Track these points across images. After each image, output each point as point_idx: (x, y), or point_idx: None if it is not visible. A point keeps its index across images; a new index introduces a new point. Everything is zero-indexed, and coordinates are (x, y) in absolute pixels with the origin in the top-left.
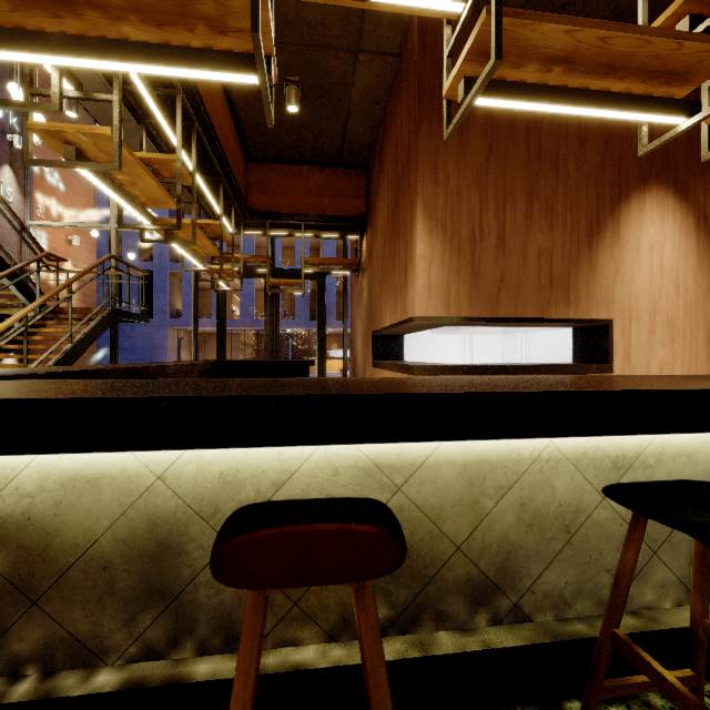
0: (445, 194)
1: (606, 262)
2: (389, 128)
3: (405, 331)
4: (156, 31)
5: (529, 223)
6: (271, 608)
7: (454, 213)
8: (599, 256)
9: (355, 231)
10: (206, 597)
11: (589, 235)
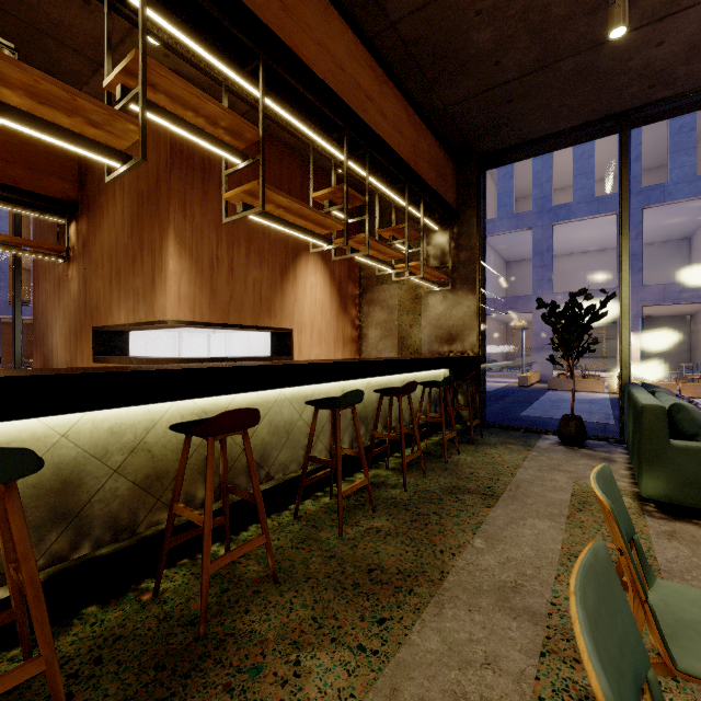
0: (192, 227)
1: (290, 293)
2: None
3: (140, 328)
4: (35, 103)
5: (249, 261)
6: (144, 506)
7: (198, 243)
8: (287, 289)
9: (58, 213)
10: (100, 510)
11: (282, 275)
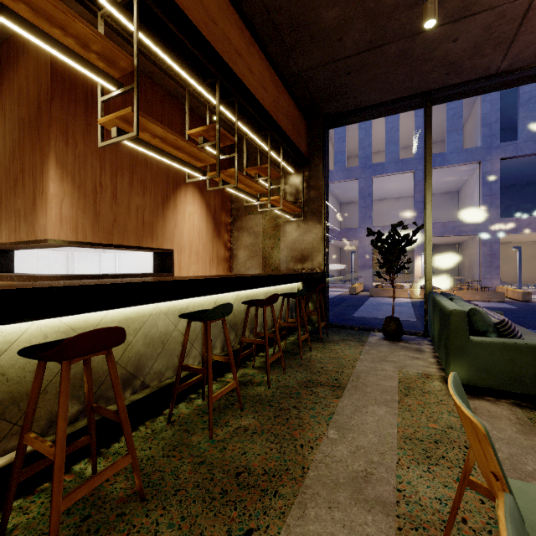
0: (74, 155)
1: (171, 219)
2: (8, 69)
3: (24, 247)
4: None
5: (132, 189)
6: None
7: (81, 170)
8: (168, 215)
9: None
10: None
11: (163, 203)
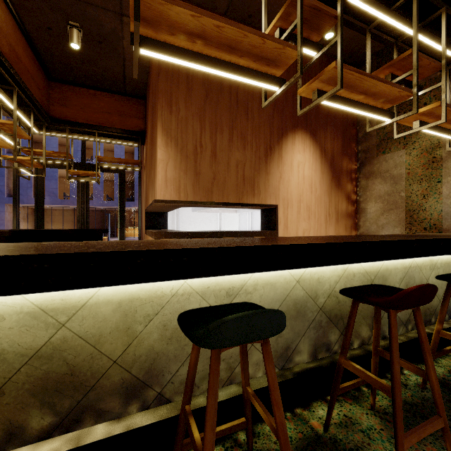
0: (177, 120)
1: (275, 171)
2: (151, 73)
3: (163, 209)
4: None
5: (231, 144)
6: None
7: (183, 133)
8: (271, 168)
9: (139, 141)
10: None
11: (266, 155)
